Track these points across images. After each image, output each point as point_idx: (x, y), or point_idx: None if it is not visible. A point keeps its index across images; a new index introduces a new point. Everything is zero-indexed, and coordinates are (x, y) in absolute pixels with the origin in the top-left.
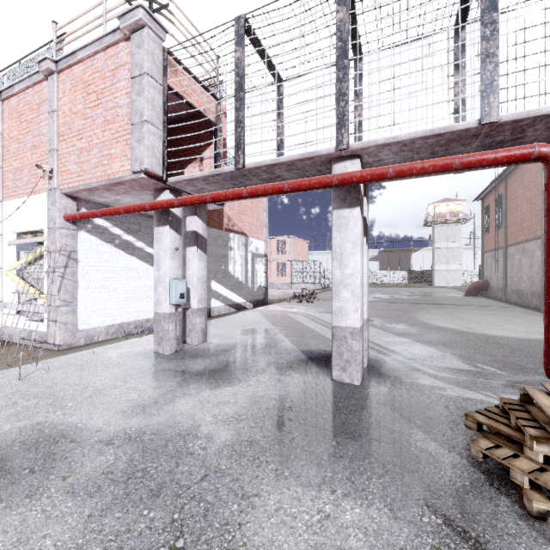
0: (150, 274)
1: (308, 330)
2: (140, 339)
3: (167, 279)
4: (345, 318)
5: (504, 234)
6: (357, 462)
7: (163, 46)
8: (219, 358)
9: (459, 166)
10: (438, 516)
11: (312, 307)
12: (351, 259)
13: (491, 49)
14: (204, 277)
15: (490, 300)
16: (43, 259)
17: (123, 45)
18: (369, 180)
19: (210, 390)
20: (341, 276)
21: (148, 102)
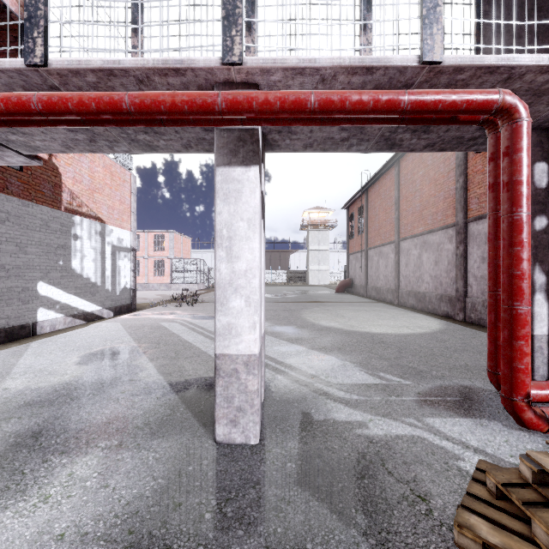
0: None
1: (186, 345)
2: None
3: None
4: (237, 340)
5: (365, 238)
6: None
7: None
8: (4, 429)
9: (408, 105)
10: None
11: (193, 311)
12: (245, 246)
13: None
14: None
15: (355, 296)
16: None
17: None
18: (277, 111)
19: None
20: (230, 273)
21: None
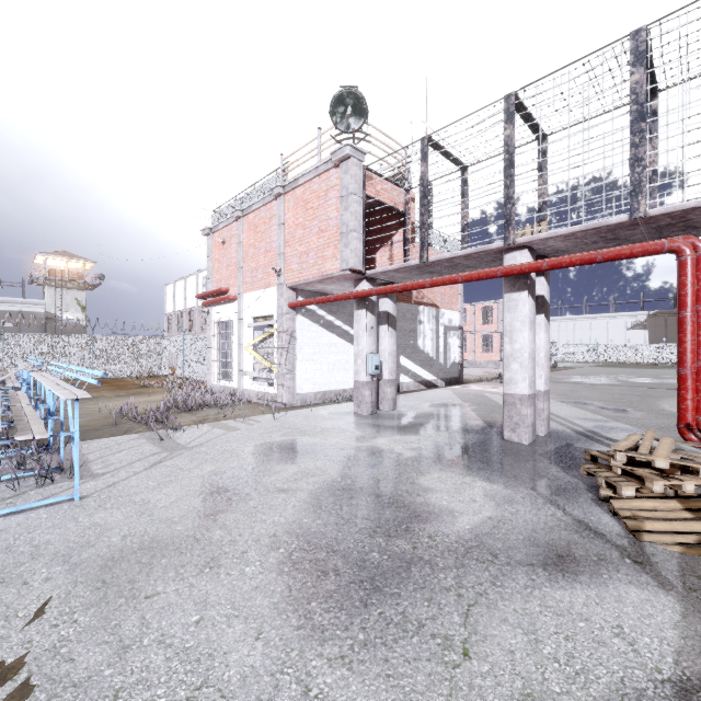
0: (346, 349)
1: (500, 407)
2: (341, 405)
3: (364, 353)
4: (515, 386)
5: None
6: (497, 472)
7: (362, 165)
8: (407, 420)
9: (601, 260)
10: (535, 492)
11: None
12: (519, 335)
13: (640, 154)
14: (394, 351)
15: None
16: (271, 337)
17: (333, 172)
18: (527, 273)
19: (401, 436)
20: (511, 350)
21: (352, 215)
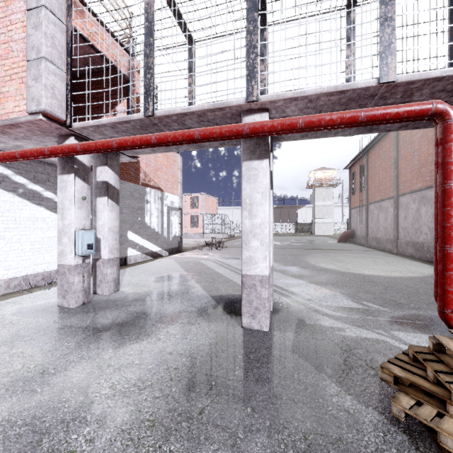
0: None
1: (218, 275)
2: (46, 292)
3: (72, 229)
4: (255, 266)
5: (366, 194)
6: (277, 436)
7: None
8: (129, 309)
9: (364, 119)
10: None
11: (221, 253)
12: (260, 209)
13: (389, 13)
14: (115, 227)
15: (356, 245)
16: None
17: None
18: (279, 130)
19: (114, 350)
20: (251, 226)
21: (46, 38)
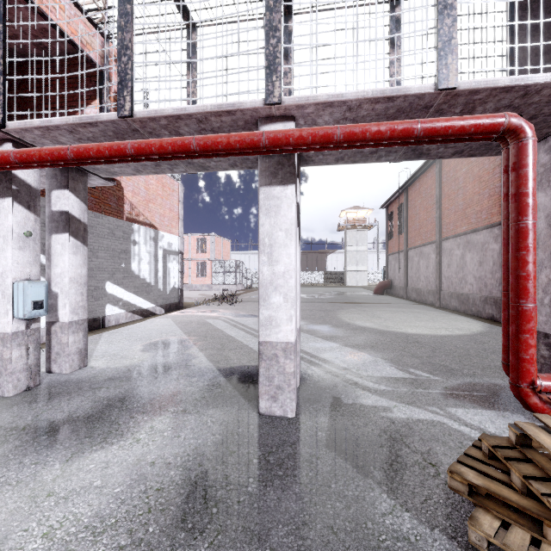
0: None
1: (229, 339)
2: None
3: (8, 280)
4: (276, 330)
5: (405, 238)
6: None
7: None
8: (98, 394)
9: (421, 132)
10: None
11: (234, 310)
12: (283, 252)
13: None
14: (81, 277)
15: (394, 298)
16: None
17: None
18: (309, 143)
19: (63, 464)
20: (271, 275)
21: None
